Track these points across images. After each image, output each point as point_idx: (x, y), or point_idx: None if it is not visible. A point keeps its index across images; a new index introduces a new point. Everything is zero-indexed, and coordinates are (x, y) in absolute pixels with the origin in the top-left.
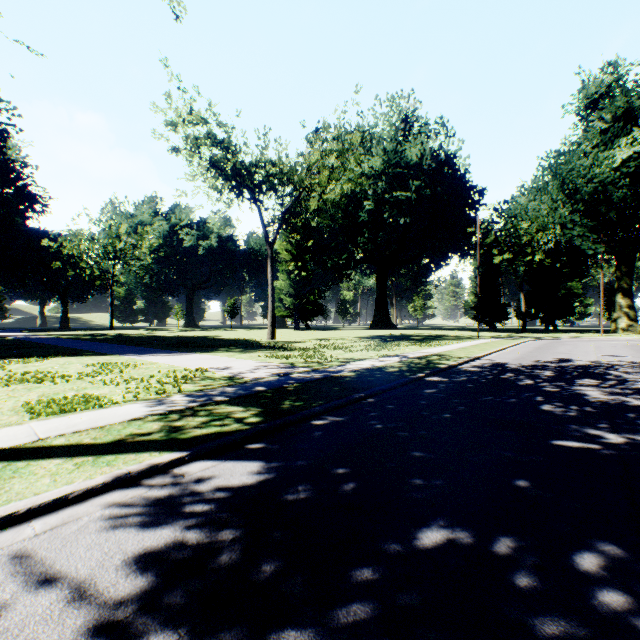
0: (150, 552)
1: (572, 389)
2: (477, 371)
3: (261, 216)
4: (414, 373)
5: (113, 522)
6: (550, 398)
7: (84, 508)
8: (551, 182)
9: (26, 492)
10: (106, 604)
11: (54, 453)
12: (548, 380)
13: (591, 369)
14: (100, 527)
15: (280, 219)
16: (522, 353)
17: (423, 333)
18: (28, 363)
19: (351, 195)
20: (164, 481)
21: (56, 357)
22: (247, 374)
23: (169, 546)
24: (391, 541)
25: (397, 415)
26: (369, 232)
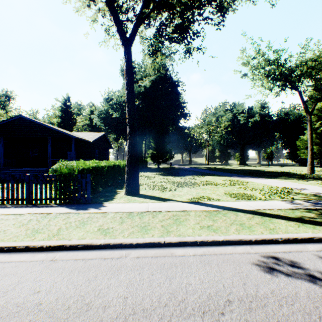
0: None
1: None
2: None
3: (300, 96)
4: None
5: None
6: None
7: None
8: None
9: (289, 230)
10: None
11: (274, 216)
12: None
13: None
14: None
15: (319, 94)
16: None
17: None
18: (199, 177)
19: None
20: None
21: (205, 176)
22: None
23: None
24: None
25: None
26: None
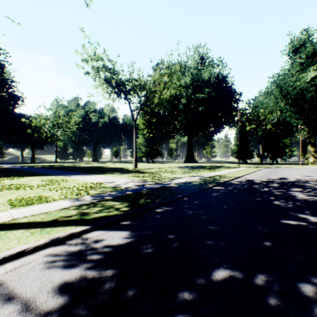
0: (67, 282)
1: (288, 193)
2: (239, 184)
3: (130, 106)
4: (207, 185)
5: (48, 265)
6: (277, 198)
7: (33, 257)
8: (275, 89)
9: (3, 248)
10: (40, 314)
11: (20, 226)
12: (276, 188)
13: (297, 183)
14: (41, 268)
15: (139, 108)
16: (261, 175)
17: (211, 165)
18: (13, 179)
19: (175, 96)
20: (77, 242)
21: (27, 176)
22: (122, 185)
23: (77, 279)
24: (198, 277)
25: (199, 206)
26: (184, 114)
